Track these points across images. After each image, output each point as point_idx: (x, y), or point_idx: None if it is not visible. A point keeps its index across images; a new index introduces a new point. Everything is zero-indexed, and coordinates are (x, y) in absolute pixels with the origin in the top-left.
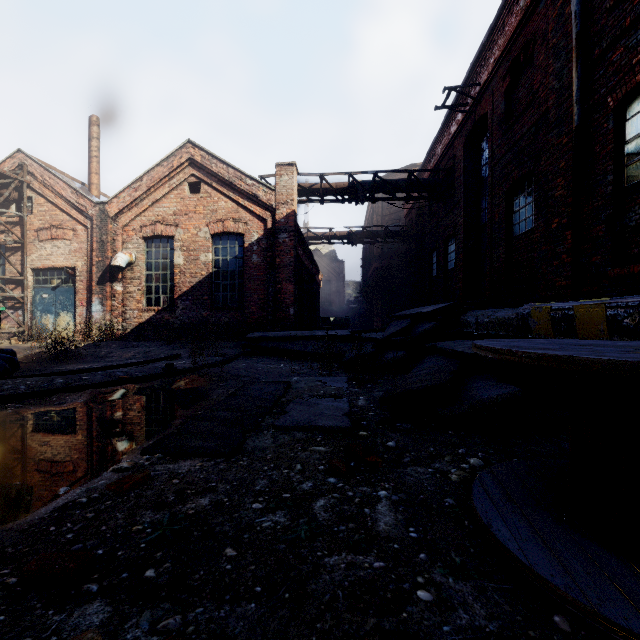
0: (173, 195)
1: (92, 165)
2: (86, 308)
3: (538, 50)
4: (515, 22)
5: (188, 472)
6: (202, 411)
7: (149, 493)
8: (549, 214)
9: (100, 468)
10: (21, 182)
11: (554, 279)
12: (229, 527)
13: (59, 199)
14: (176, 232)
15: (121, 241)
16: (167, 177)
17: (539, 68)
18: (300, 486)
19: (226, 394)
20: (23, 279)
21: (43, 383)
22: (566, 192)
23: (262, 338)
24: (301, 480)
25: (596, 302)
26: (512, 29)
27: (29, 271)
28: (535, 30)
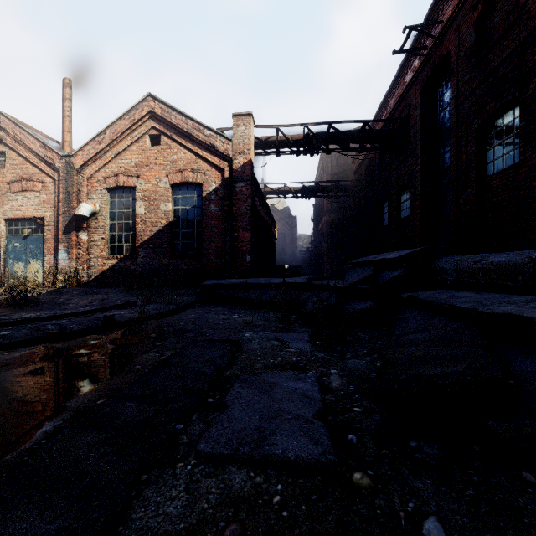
0: (135, 147)
1: (65, 124)
2: (54, 256)
3: None
4: None
5: None
6: (103, 399)
7: None
8: None
9: None
10: None
11: None
12: None
13: (29, 153)
14: (137, 183)
15: (86, 192)
16: (129, 130)
17: None
18: None
19: (156, 361)
20: None
21: None
22: None
23: (217, 285)
24: None
25: None
26: None
27: (2, 221)
28: None
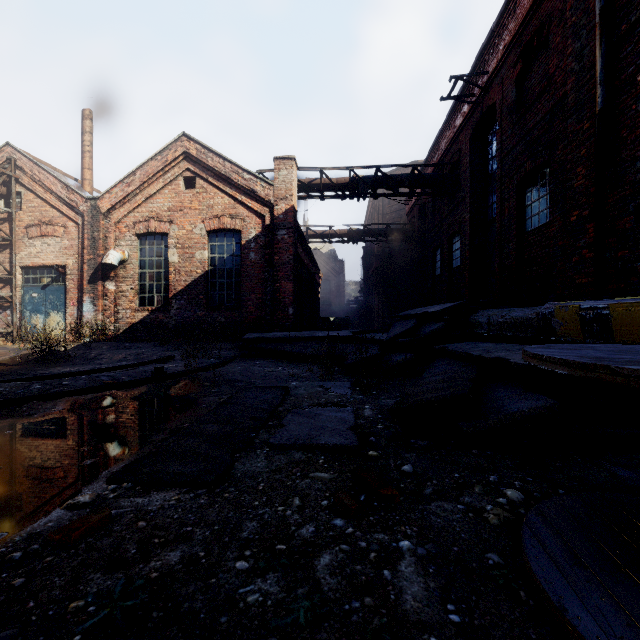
0: (167, 190)
1: (85, 160)
2: (77, 308)
3: (554, 32)
4: (528, 4)
5: (160, 510)
6: (188, 424)
7: (104, 543)
8: (567, 206)
9: (53, 503)
10: (9, 177)
11: (573, 276)
12: (202, 603)
13: (49, 194)
14: (170, 229)
15: (113, 238)
16: (161, 171)
17: (555, 51)
18: (298, 532)
19: (217, 402)
20: (12, 278)
21: (18, 389)
22: (588, 182)
23: (259, 339)
24: (300, 522)
25: (638, 300)
26: (524, 11)
27: (18, 269)
28: (550, 11)
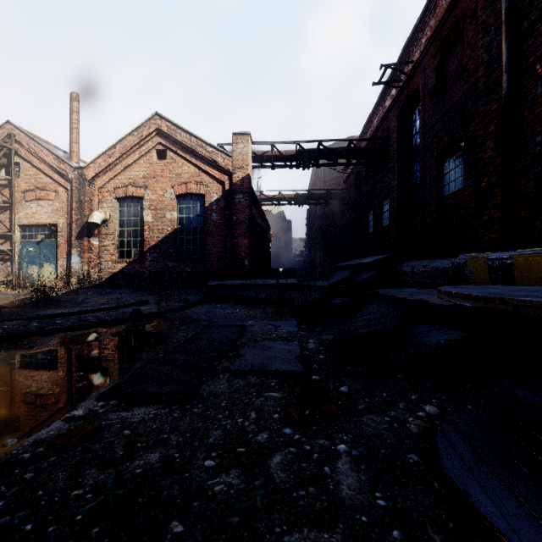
0: (143, 161)
1: (73, 135)
2: (66, 260)
3: (467, 28)
4: (446, 4)
5: (141, 421)
6: (162, 354)
7: (97, 447)
8: (479, 174)
9: (53, 416)
10: (9, 149)
11: (483, 232)
12: (178, 491)
13: (43, 164)
14: (145, 193)
15: (97, 201)
16: (137, 145)
17: (468, 44)
18: (255, 438)
19: (186, 337)
20: (11, 234)
21: (19, 327)
22: (495, 153)
23: (220, 286)
24: (256, 431)
25: (536, 251)
26: (443, 11)
27: (17, 227)
28: (464, 10)
